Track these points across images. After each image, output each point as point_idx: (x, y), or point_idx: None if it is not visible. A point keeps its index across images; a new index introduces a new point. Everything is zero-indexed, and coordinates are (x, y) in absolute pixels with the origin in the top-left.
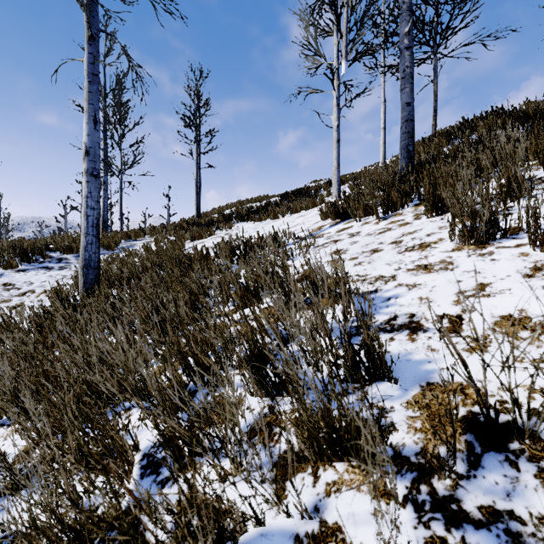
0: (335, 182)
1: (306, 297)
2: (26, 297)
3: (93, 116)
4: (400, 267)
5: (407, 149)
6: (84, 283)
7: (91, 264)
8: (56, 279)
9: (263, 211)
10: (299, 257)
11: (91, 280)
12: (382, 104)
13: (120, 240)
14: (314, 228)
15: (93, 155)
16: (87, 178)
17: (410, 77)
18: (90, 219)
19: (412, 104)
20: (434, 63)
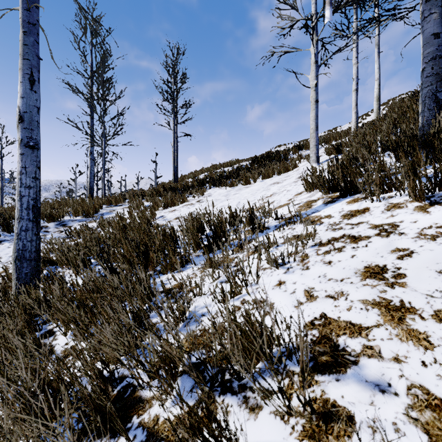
0: (313, 145)
1: None
2: None
3: (29, 73)
4: None
5: (435, 97)
6: (17, 279)
7: (25, 255)
8: None
9: (235, 176)
10: (295, 266)
11: (26, 275)
12: (355, 66)
13: (101, 206)
14: (299, 203)
15: (29, 122)
16: (20, 149)
17: None
18: (24, 200)
19: None
20: None
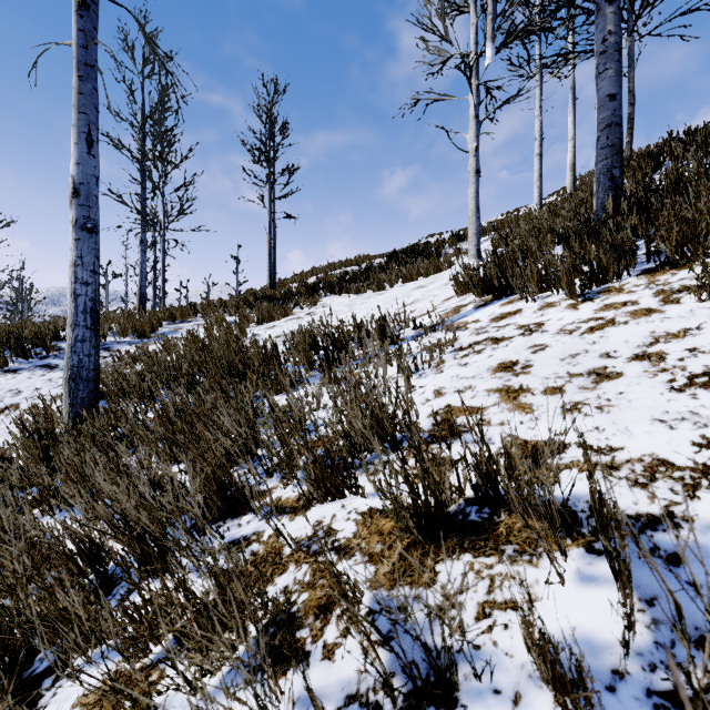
0: (472, 234)
1: (463, 496)
2: (4, 416)
3: (87, 132)
4: (709, 438)
5: (610, 174)
6: (71, 405)
7: (82, 374)
8: (56, 385)
9: (363, 278)
10: (429, 371)
11: (82, 401)
12: (538, 120)
13: (160, 323)
14: (445, 309)
15: (86, 197)
16: (75, 233)
17: (616, 51)
18: (80, 301)
19: (619, 96)
20: (629, 46)
